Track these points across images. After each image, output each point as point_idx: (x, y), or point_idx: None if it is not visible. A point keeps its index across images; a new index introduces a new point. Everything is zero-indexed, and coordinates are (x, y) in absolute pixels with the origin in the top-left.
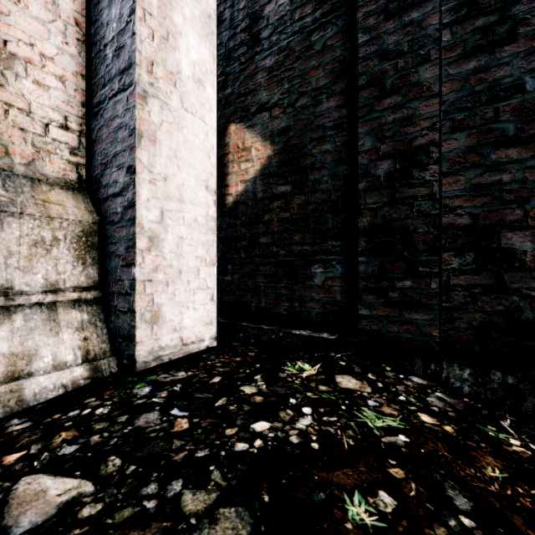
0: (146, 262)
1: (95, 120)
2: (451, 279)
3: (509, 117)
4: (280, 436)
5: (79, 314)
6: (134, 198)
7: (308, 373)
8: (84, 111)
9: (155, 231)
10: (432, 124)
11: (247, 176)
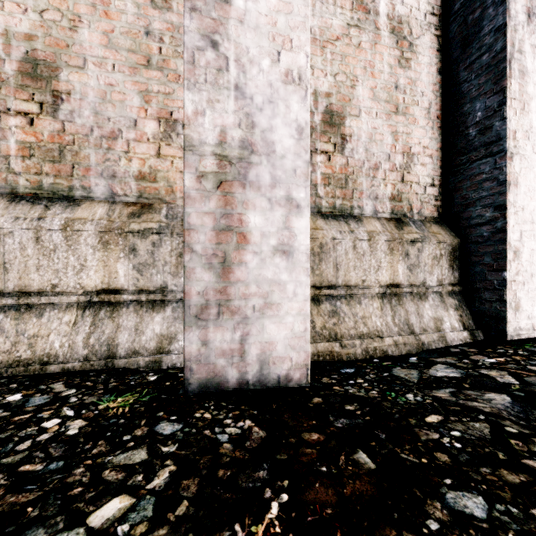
0: (512, 269)
1: (454, 176)
2: None
3: None
4: None
5: (453, 300)
6: (504, 226)
7: None
8: (440, 171)
9: (517, 246)
10: None
11: None
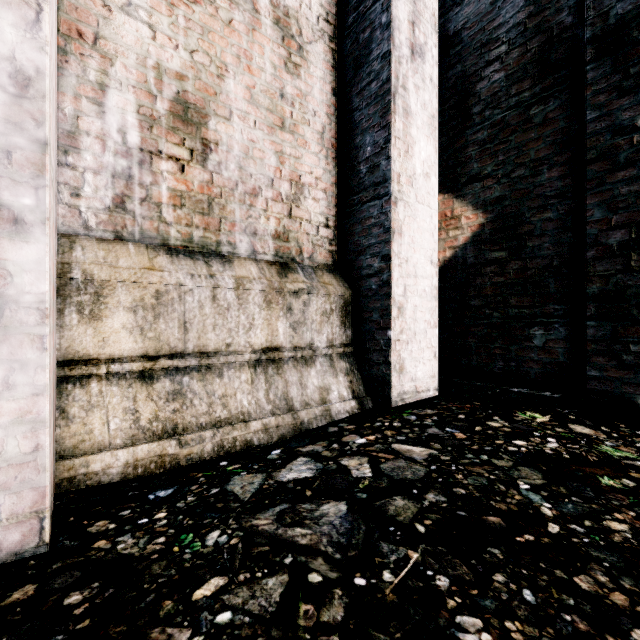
0: (396, 327)
1: (348, 218)
2: None
3: None
4: (537, 449)
5: (344, 364)
6: (389, 279)
7: (540, 419)
8: (336, 211)
9: (401, 302)
10: None
11: (456, 243)
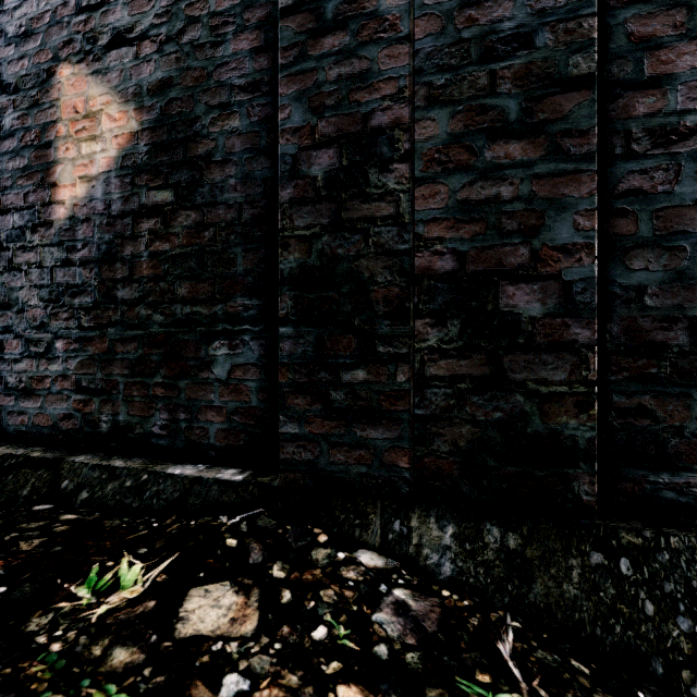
0: None
1: None
2: (427, 366)
3: (510, 88)
4: None
5: None
6: None
7: (117, 598)
8: None
9: None
10: (398, 89)
11: (93, 169)
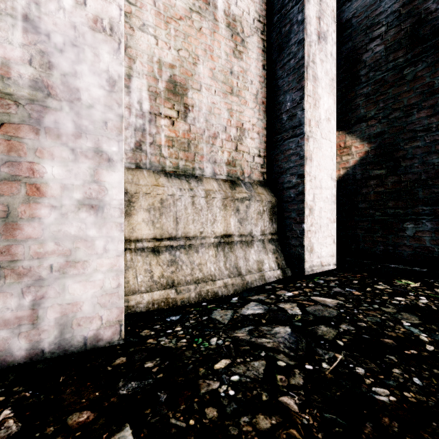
0: (308, 221)
1: (273, 150)
2: None
3: None
4: (413, 303)
5: (272, 246)
6: (303, 190)
7: (413, 285)
8: (265, 145)
9: (311, 205)
10: None
11: (348, 165)
